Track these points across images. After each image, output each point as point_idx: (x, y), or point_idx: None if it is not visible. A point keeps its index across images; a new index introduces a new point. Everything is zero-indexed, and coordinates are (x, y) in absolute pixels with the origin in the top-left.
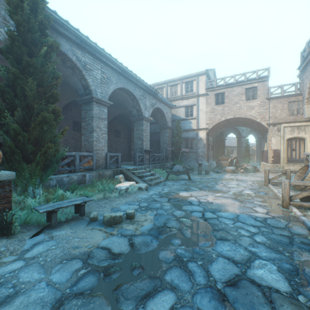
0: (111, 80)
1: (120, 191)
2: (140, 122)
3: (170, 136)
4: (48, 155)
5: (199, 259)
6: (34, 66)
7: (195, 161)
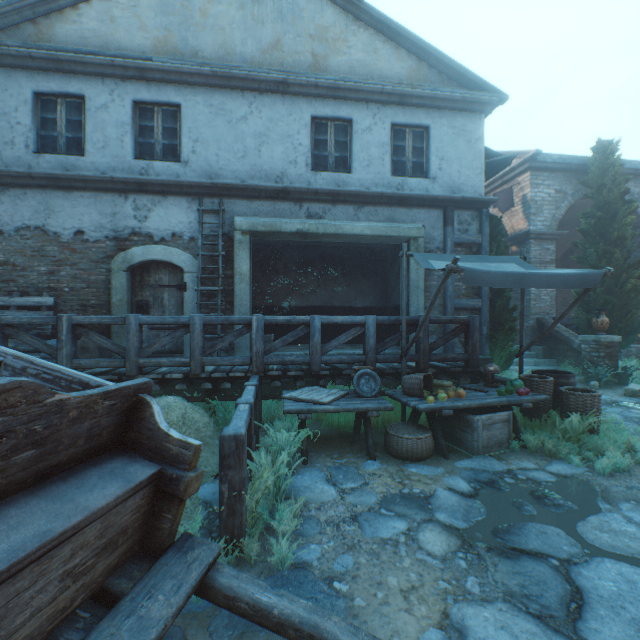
0: None
1: None
2: None
3: None
4: (629, 322)
5: None
6: (621, 238)
7: None
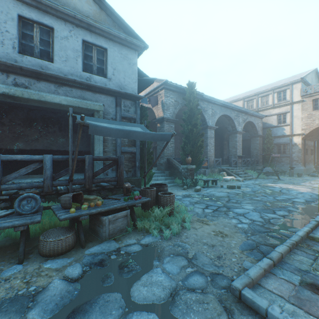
0: (216, 112)
1: (226, 180)
2: (234, 135)
3: (260, 143)
4: (199, 160)
5: (272, 196)
6: (196, 124)
7: (288, 165)
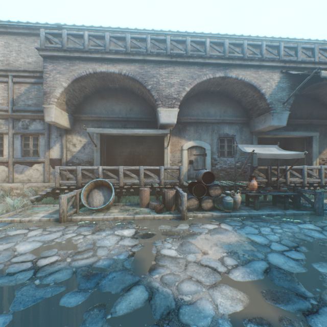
0: None
1: None
2: None
3: None
4: None
5: None
6: None
7: None
